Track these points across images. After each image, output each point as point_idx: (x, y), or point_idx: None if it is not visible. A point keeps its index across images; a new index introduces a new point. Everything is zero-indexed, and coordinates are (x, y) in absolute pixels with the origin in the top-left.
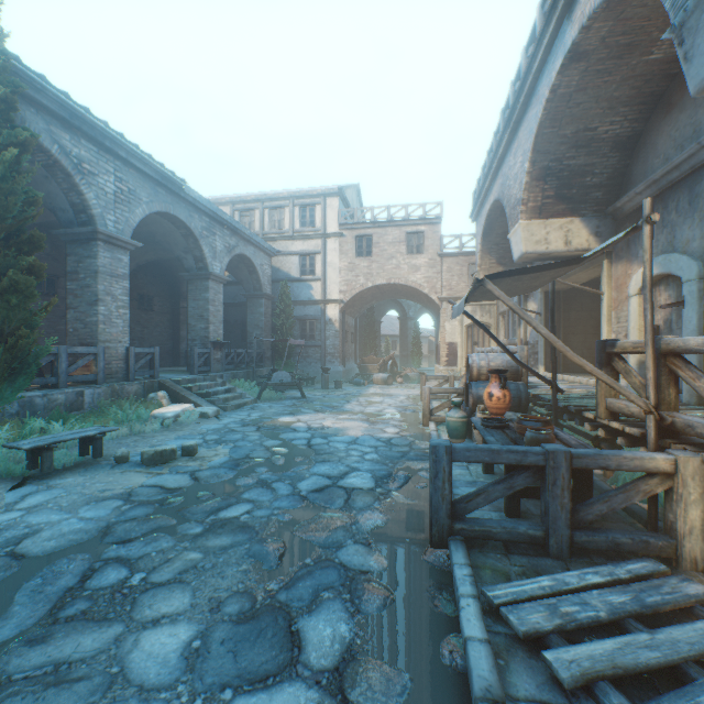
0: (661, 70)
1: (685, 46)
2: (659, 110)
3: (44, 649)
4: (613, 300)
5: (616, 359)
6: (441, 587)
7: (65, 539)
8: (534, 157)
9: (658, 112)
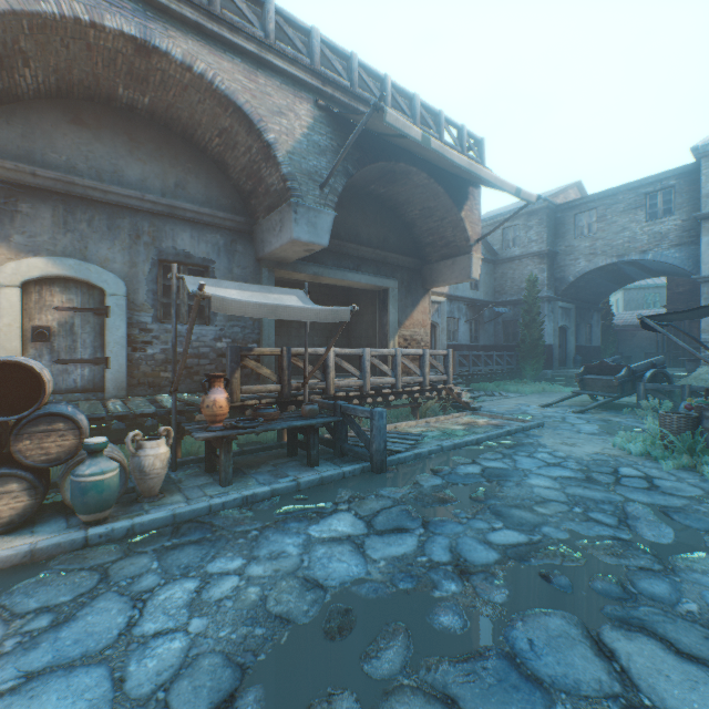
0: (101, 95)
1: (297, 216)
2: (62, 108)
3: (600, 493)
4: None
5: (249, 359)
6: (408, 465)
7: (705, 564)
8: None
9: (60, 108)
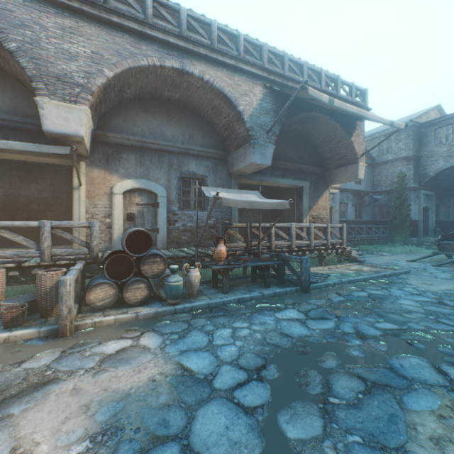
0: (156, 96)
1: (254, 150)
2: (139, 105)
3: (447, 310)
4: (89, 192)
5: (230, 229)
6: (321, 290)
7: None
8: (118, 75)
9: (138, 105)
